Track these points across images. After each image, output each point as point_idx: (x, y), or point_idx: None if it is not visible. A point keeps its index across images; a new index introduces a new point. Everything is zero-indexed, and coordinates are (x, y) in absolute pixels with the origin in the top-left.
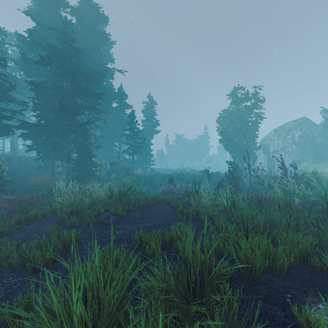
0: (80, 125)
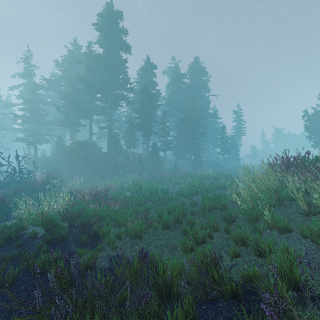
0: (197, 144)
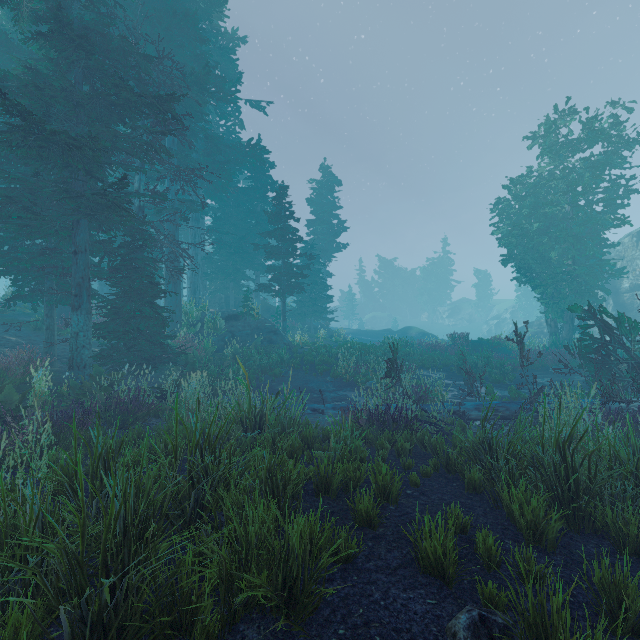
0: (102, 192)
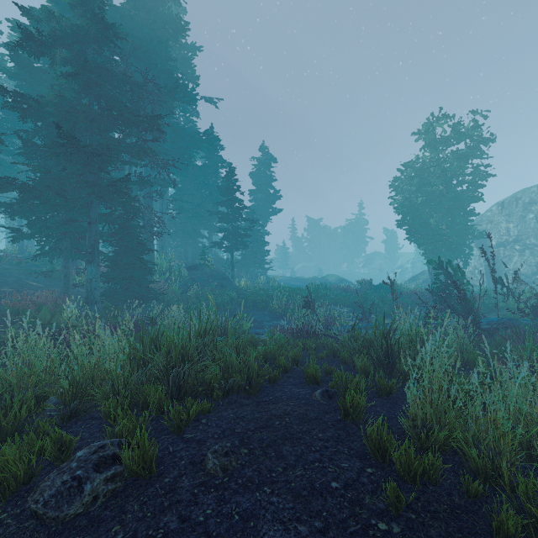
0: (113, 183)
